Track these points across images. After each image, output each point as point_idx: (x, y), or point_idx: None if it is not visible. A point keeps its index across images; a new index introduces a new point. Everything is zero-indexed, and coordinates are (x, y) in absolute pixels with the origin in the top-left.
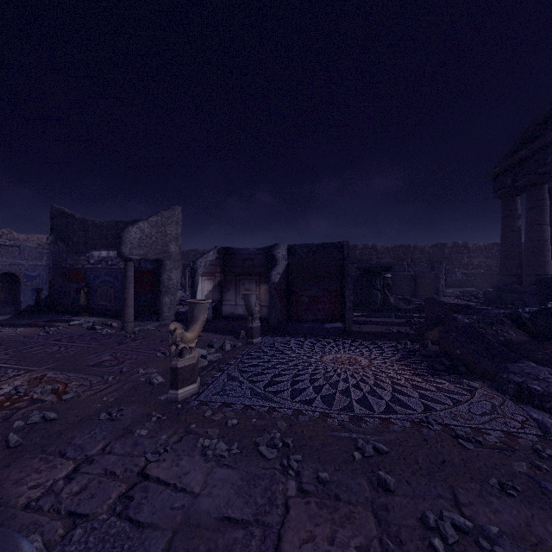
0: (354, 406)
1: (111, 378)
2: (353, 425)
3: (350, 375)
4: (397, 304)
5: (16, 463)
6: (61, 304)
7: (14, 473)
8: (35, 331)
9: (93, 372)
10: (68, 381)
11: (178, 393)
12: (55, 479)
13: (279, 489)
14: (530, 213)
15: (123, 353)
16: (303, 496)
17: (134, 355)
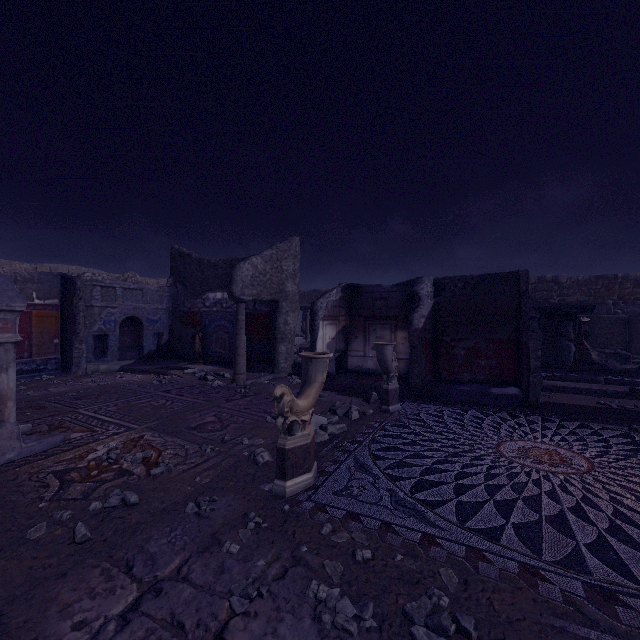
0: (588, 561)
1: (210, 448)
2: (598, 610)
3: (559, 487)
4: (603, 362)
5: (74, 572)
6: (180, 350)
7: (66, 589)
8: (151, 379)
9: (192, 437)
10: (163, 448)
11: (285, 486)
12: (107, 618)
13: None
14: None
15: (229, 413)
16: None
17: (241, 418)
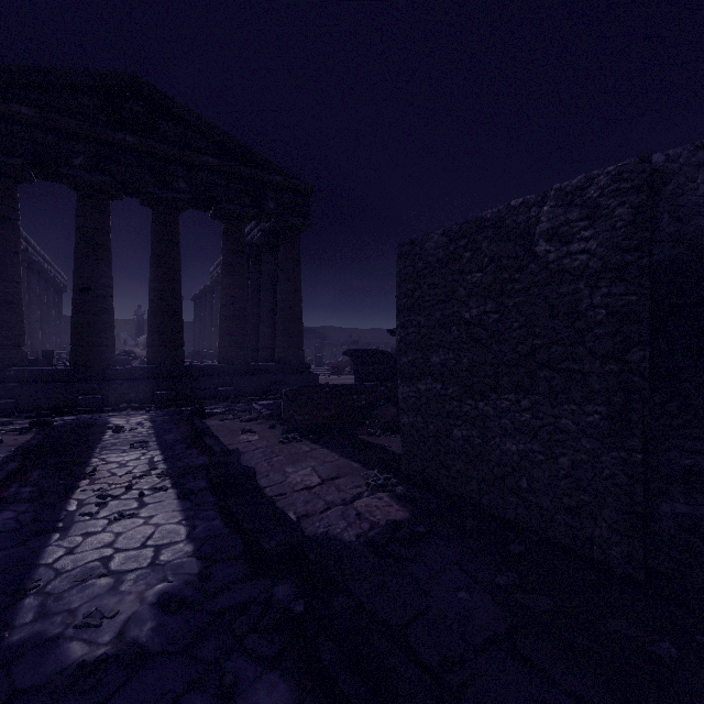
0: None
1: None
2: None
3: None
4: None
5: None
6: None
7: None
8: None
9: None
10: None
11: None
12: None
13: None
14: (3, 227)
15: None
16: None
17: None
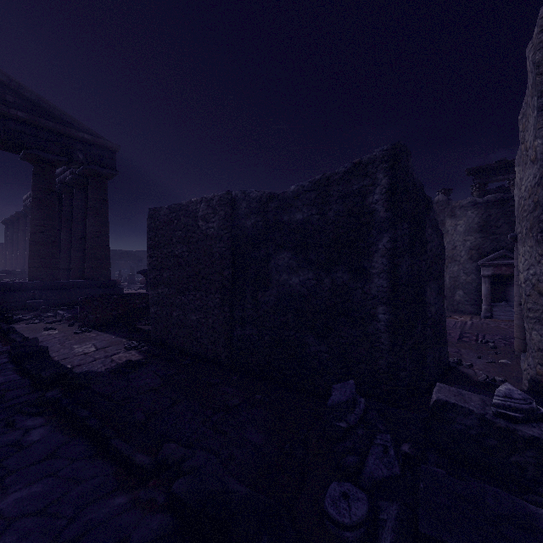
0: None
1: None
2: None
3: None
4: None
5: None
6: None
7: None
8: None
9: None
10: None
11: None
12: None
13: None
14: None
15: None
16: None
17: None
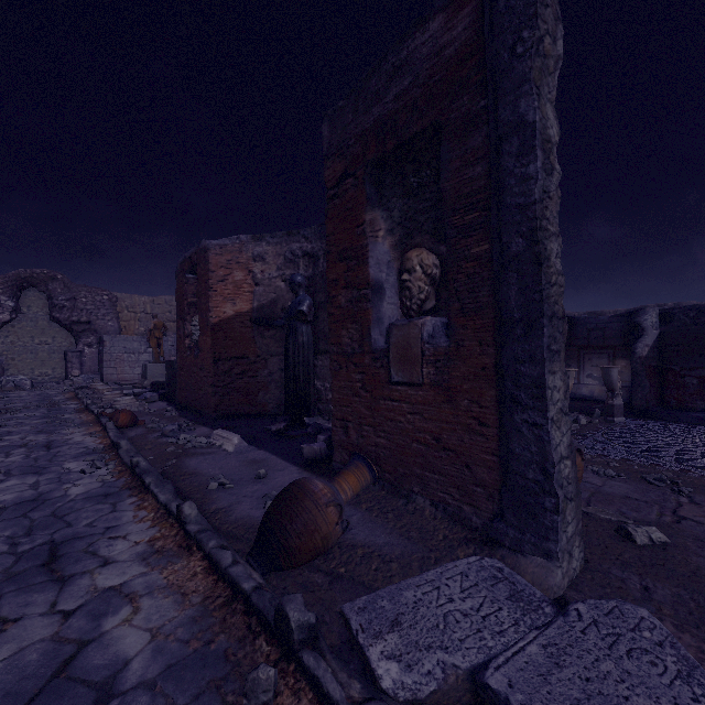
0: None
1: None
2: None
3: None
4: None
5: None
6: None
7: None
8: None
9: None
10: None
11: None
12: None
13: (670, 497)
14: None
15: None
16: (695, 504)
17: None
